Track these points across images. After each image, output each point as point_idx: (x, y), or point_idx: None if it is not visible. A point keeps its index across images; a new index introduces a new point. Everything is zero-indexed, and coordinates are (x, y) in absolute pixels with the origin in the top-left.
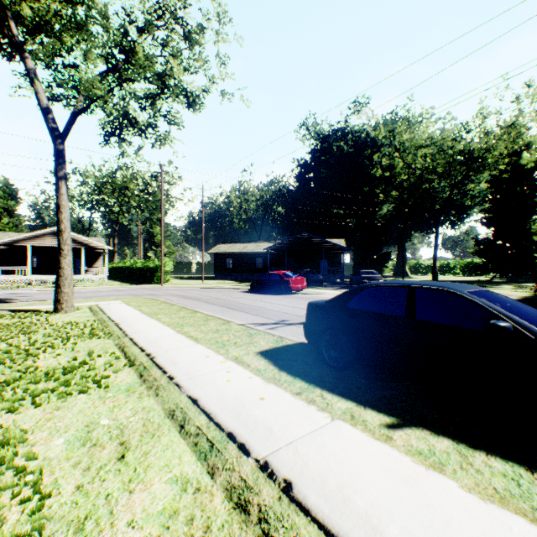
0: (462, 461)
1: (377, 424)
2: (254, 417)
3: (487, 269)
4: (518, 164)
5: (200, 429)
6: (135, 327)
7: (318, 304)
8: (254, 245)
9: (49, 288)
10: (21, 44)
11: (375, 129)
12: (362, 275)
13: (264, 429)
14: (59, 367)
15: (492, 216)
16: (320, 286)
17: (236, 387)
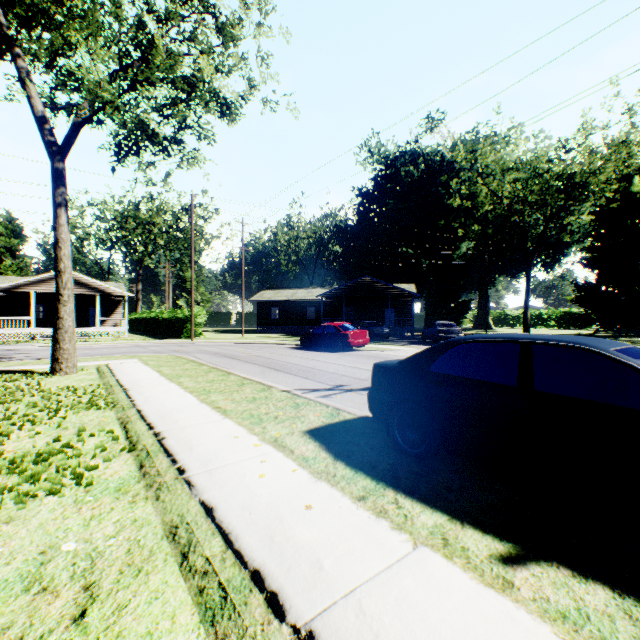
0: (639, 636)
1: (486, 557)
2: (295, 541)
3: (589, 321)
4: (629, 191)
5: (211, 563)
6: (148, 394)
7: (388, 367)
8: (305, 291)
9: None
10: (10, 36)
11: (452, 151)
12: (437, 328)
13: (310, 564)
14: (33, 451)
15: (596, 256)
16: (385, 341)
17: (271, 486)
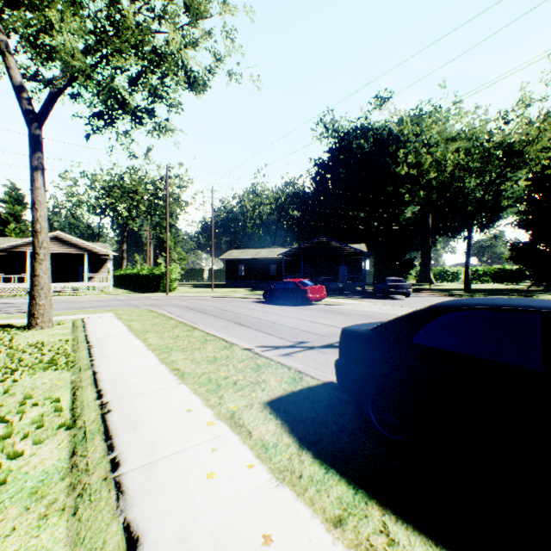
0: None
1: None
2: None
3: (523, 277)
4: None
5: None
6: (110, 353)
7: (359, 334)
8: (268, 251)
9: None
10: None
11: (398, 125)
12: (388, 283)
13: None
14: None
15: (530, 218)
16: (340, 295)
17: (221, 495)
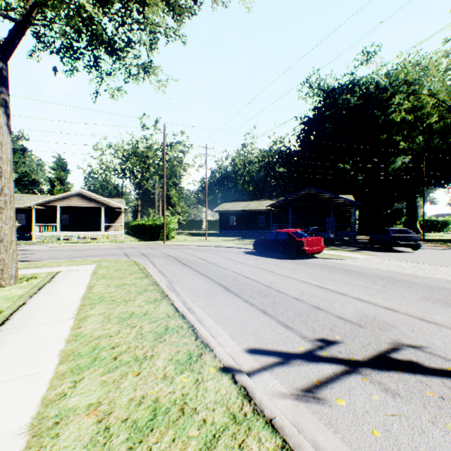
0: None
1: None
2: None
3: None
4: None
5: None
6: None
7: None
8: (257, 203)
9: (65, 244)
10: None
11: (386, 78)
12: (391, 234)
13: None
14: None
15: None
16: (332, 246)
17: None
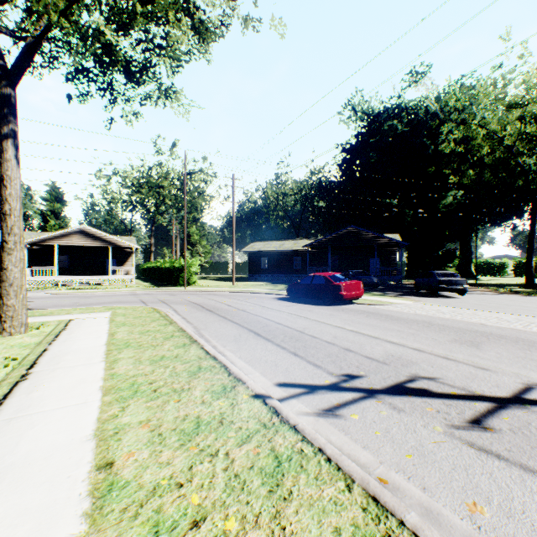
0: None
1: None
2: None
3: None
4: None
5: None
6: (36, 395)
7: None
8: (292, 242)
9: (66, 290)
10: None
11: (436, 102)
12: (436, 278)
13: None
14: None
15: None
16: (374, 291)
17: None
